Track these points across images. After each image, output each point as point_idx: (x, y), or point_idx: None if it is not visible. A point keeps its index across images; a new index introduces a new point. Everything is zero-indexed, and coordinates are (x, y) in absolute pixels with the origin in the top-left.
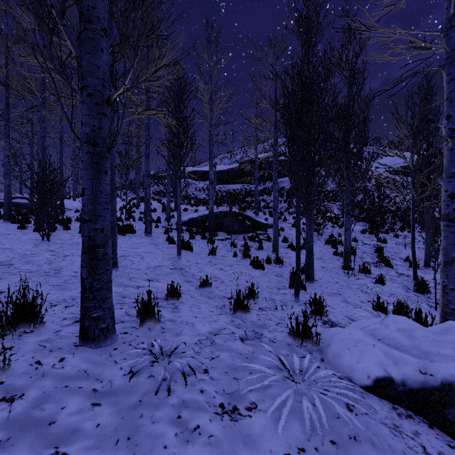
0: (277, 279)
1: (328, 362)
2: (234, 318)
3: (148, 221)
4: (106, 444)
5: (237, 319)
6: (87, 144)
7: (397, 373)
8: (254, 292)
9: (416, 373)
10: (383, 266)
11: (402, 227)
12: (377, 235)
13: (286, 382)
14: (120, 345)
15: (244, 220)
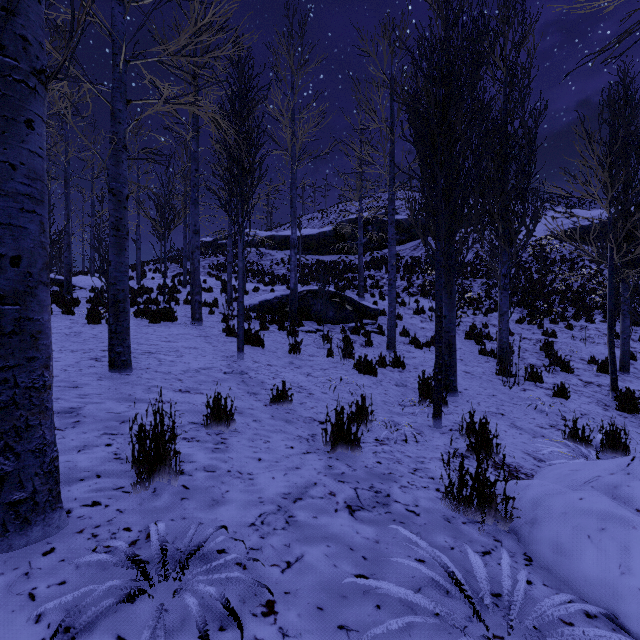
0: (398, 391)
1: (543, 565)
2: (333, 460)
3: (196, 302)
4: None
5: (337, 463)
6: None
7: None
8: (366, 411)
9: None
10: (558, 371)
11: (576, 314)
12: (540, 326)
13: (470, 634)
14: (66, 540)
15: (342, 303)
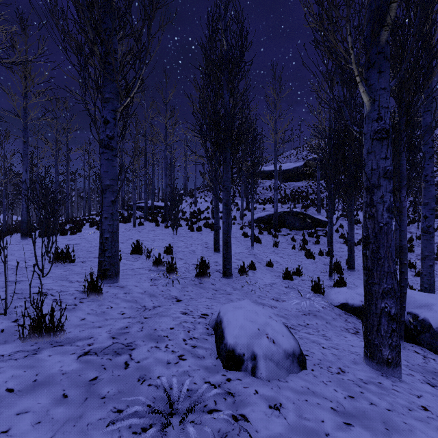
0: (323, 267)
1: (324, 298)
2: (284, 281)
3: None
4: (240, 296)
5: (285, 281)
6: (225, 206)
7: (351, 301)
8: (300, 271)
9: (359, 301)
10: (437, 264)
11: None
12: None
13: (300, 299)
14: (235, 280)
15: (304, 218)
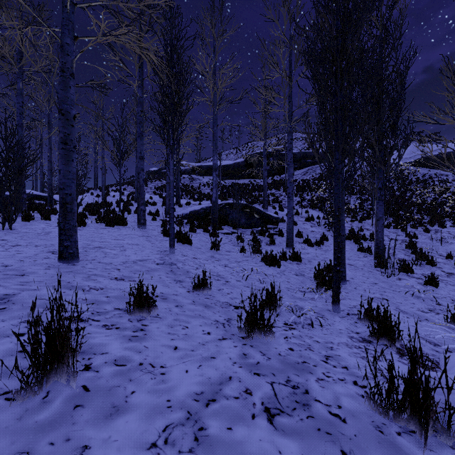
0: (298, 279)
1: None
2: (248, 347)
3: (141, 211)
4: None
5: (252, 350)
6: None
7: None
8: (275, 298)
9: None
10: (423, 264)
11: (431, 220)
12: (404, 230)
13: None
14: None
15: (252, 212)
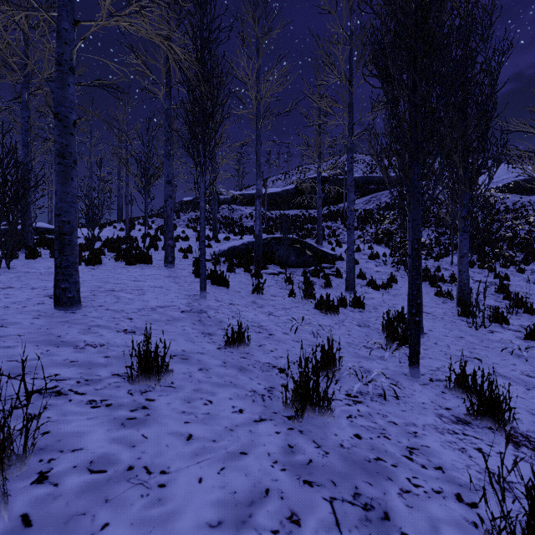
0: (361, 331)
1: None
2: (295, 433)
3: (168, 246)
4: None
5: (301, 439)
6: None
7: None
8: (333, 358)
9: None
10: (520, 313)
11: (526, 258)
12: (492, 270)
13: None
14: None
15: (303, 248)
